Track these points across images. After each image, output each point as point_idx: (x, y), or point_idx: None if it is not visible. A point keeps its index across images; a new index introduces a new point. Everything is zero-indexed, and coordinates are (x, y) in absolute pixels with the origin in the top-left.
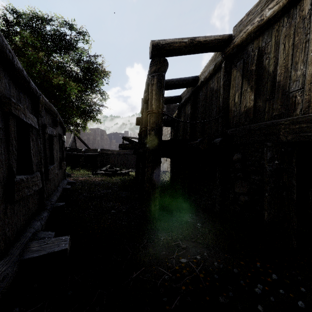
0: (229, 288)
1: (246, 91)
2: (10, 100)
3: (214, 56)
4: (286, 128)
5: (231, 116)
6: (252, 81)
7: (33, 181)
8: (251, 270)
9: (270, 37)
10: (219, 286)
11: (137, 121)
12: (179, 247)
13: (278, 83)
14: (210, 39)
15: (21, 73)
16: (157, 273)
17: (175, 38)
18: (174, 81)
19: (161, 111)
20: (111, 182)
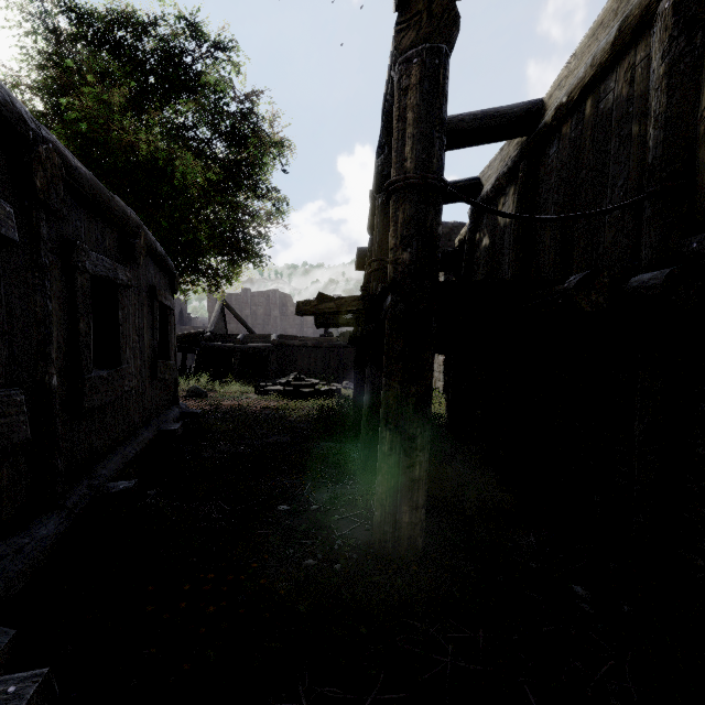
0: None
1: None
2: None
3: (614, 3)
4: None
5: None
6: None
7: None
8: None
9: None
10: None
11: (360, 257)
12: None
13: None
14: None
15: None
16: None
17: None
18: (467, 119)
19: (436, 181)
20: (295, 414)
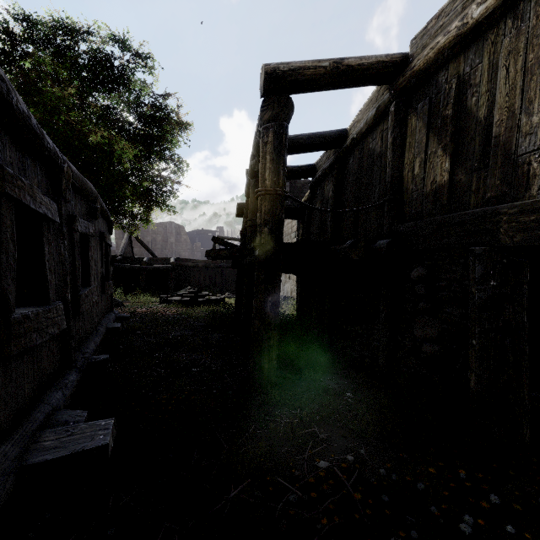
0: (409, 520)
1: (435, 154)
2: (3, 169)
3: (376, 93)
4: (511, 222)
5: (407, 199)
6: (447, 136)
7: (49, 318)
8: (448, 484)
9: (479, 55)
10: (391, 516)
11: (239, 209)
12: (315, 439)
13: (495, 138)
14: (369, 61)
15: (26, 122)
16: (274, 490)
17: (306, 60)
18: (304, 138)
19: (281, 192)
20: (193, 316)
